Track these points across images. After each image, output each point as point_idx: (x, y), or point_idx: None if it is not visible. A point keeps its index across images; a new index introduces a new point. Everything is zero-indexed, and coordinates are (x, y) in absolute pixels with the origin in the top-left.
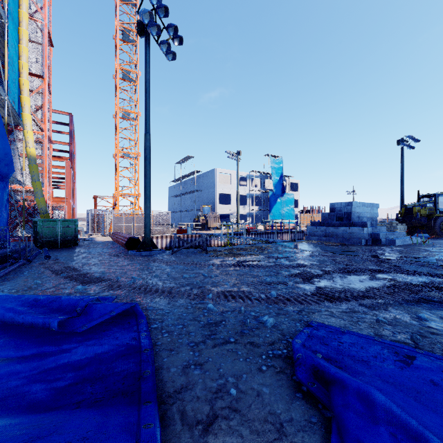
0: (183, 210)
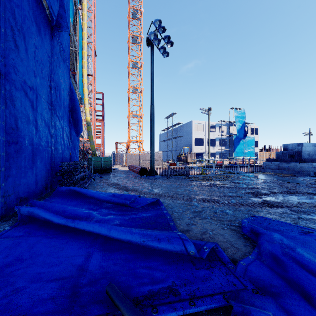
0: (169, 150)
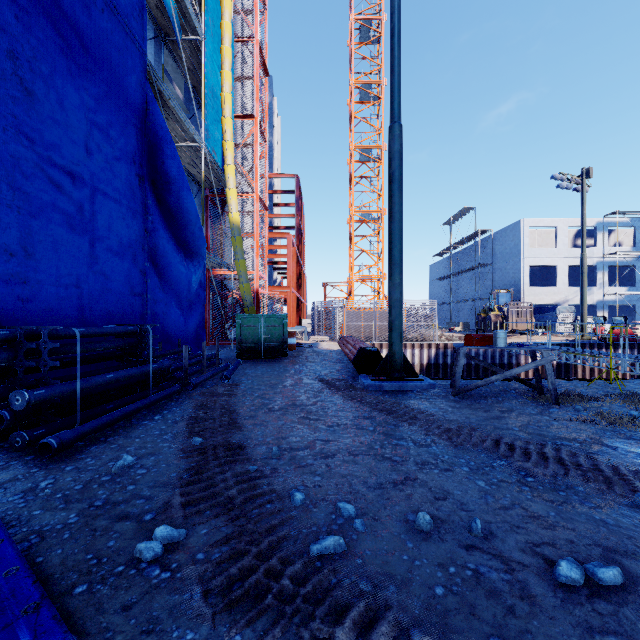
0: (454, 300)
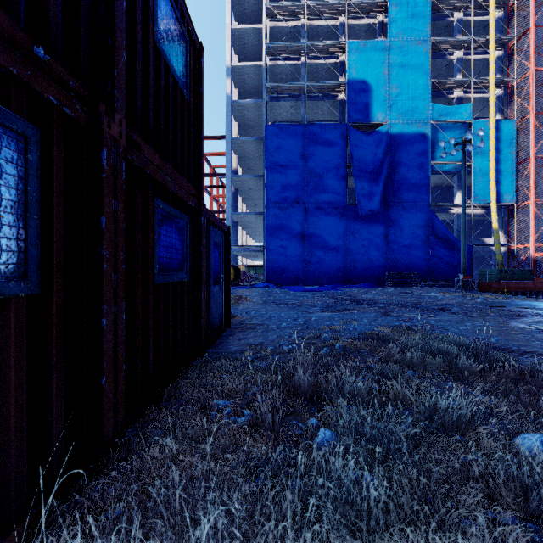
0: None
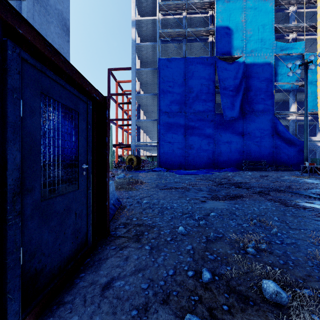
0: None
